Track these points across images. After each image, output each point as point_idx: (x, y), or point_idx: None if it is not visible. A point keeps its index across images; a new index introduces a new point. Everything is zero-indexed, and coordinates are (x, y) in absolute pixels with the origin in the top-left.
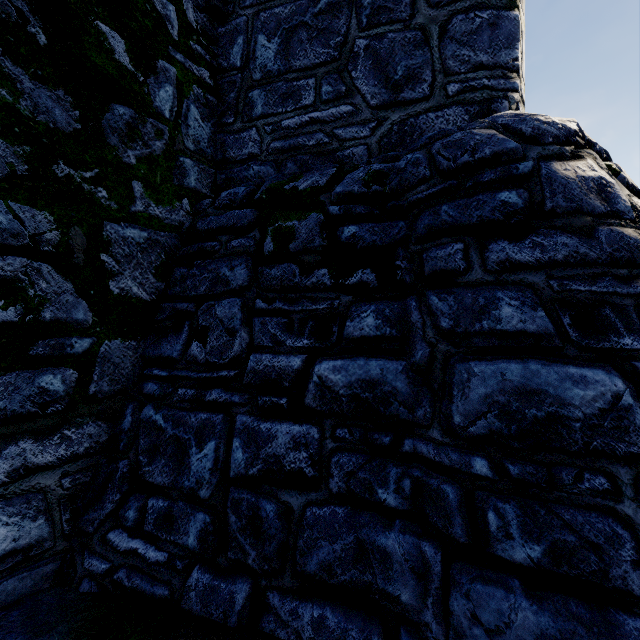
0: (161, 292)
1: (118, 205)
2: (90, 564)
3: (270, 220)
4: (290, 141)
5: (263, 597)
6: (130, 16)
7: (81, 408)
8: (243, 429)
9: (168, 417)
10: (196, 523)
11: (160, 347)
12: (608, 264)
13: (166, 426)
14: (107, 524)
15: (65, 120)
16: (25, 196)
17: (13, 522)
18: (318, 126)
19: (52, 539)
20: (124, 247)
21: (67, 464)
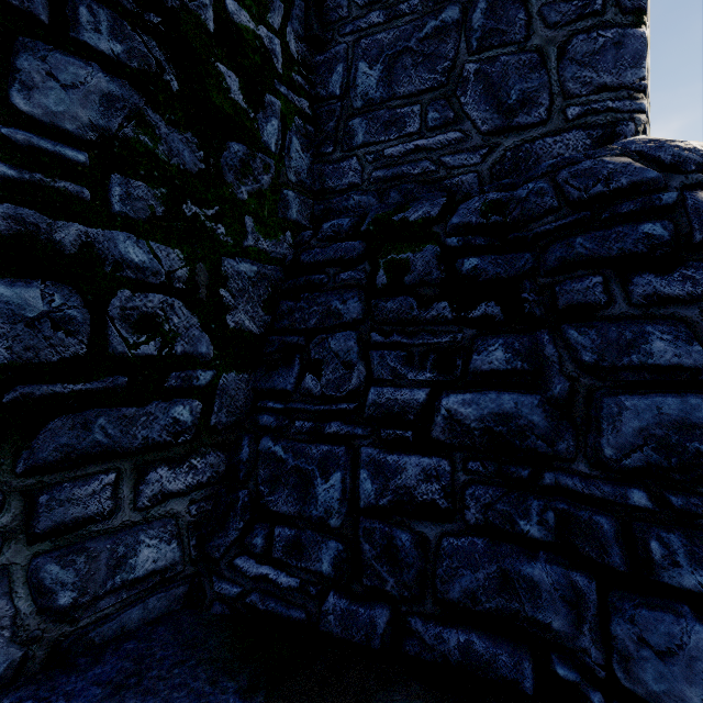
0: (268, 325)
1: (233, 241)
2: (220, 588)
3: (381, 252)
4: (393, 170)
5: (403, 622)
6: (243, 54)
7: (204, 438)
8: (369, 461)
9: (288, 448)
10: (329, 550)
11: (272, 380)
12: None
13: (287, 457)
14: (233, 551)
15: (192, 161)
16: (162, 236)
17: (153, 544)
18: (424, 154)
19: (182, 563)
20: (238, 282)
21: (194, 492)
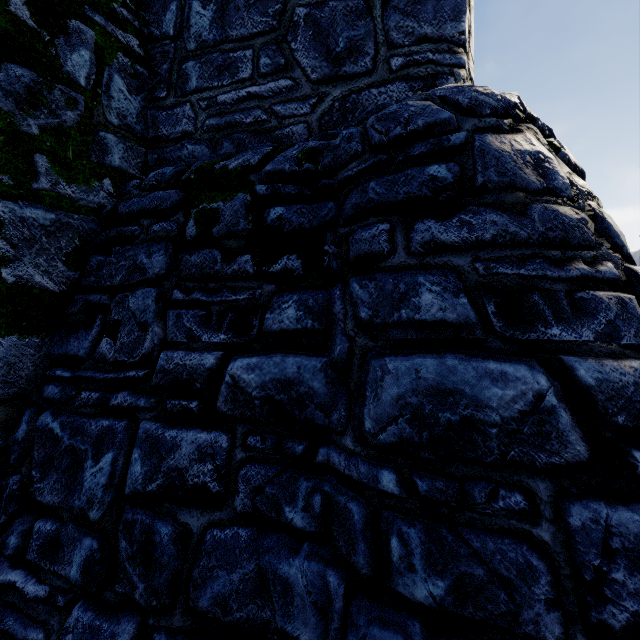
0: (74, 282)
1: (14, 180)
2: None
3: (195, 202)
4: (226, 118)
5: (150, 639)
6: None
7: None
8: (145, 438)
9: (66, 425)
10: (81, 550)
11: (67, 344)
12: (540, 245)
13: (62, 435)
14: None
15: None
16: None
17: None
18: (256, 102)
19: None
20: (23, 229)
21: None
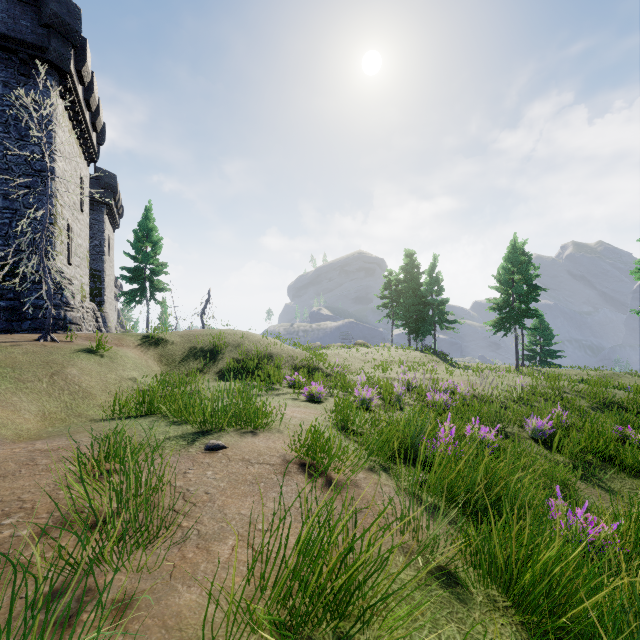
0: None
1: None
2: None
3: None
4: None
5: None
6: None
7: None
8: None
9: None
10: None
11: None
12: None
13: None
14: None
15: None
16: None
17: None
18: None
19: None
20: None
21: None
